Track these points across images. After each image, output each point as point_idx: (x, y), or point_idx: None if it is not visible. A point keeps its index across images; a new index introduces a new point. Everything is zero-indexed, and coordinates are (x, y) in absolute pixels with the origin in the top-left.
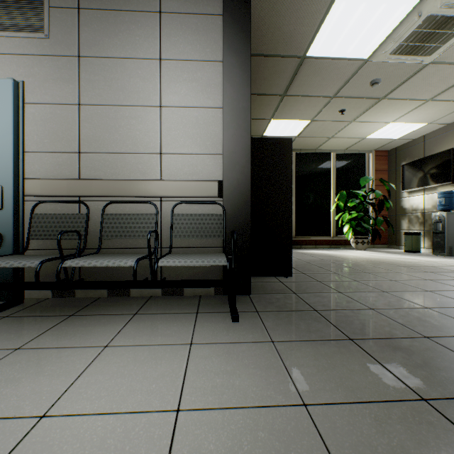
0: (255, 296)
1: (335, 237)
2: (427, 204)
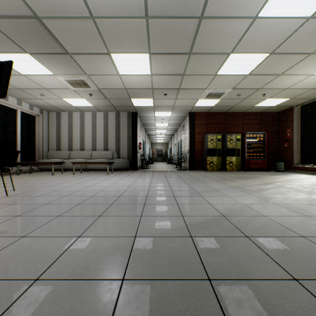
0: (188, 170)
1: None
2: None
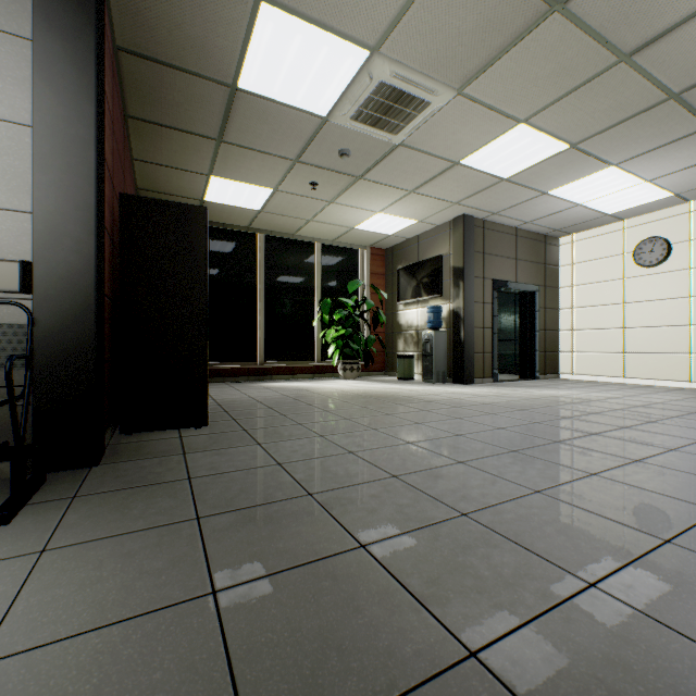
0: (101, 469)
1: (322, 362)
2: (421, 320)
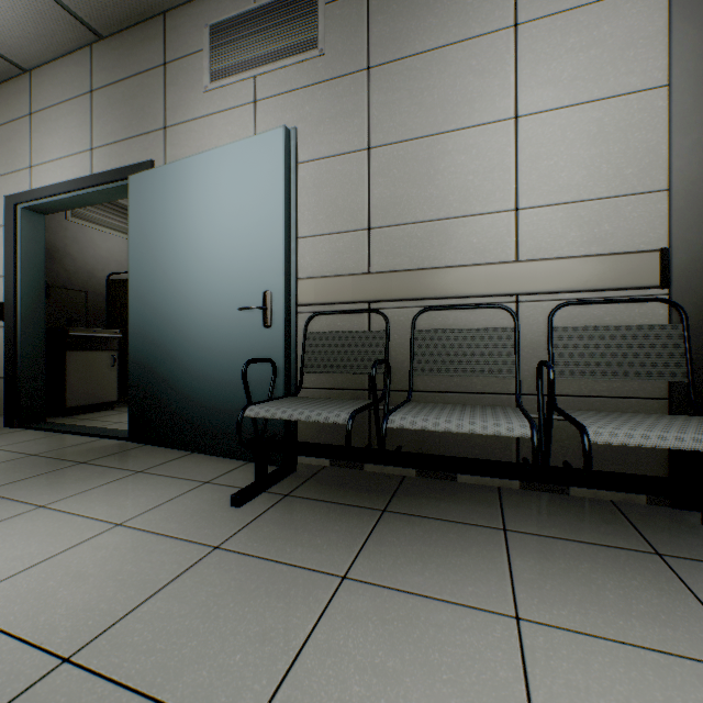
0: None
1: None
2: None
